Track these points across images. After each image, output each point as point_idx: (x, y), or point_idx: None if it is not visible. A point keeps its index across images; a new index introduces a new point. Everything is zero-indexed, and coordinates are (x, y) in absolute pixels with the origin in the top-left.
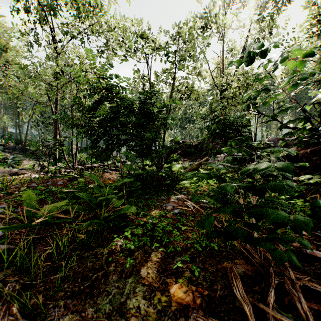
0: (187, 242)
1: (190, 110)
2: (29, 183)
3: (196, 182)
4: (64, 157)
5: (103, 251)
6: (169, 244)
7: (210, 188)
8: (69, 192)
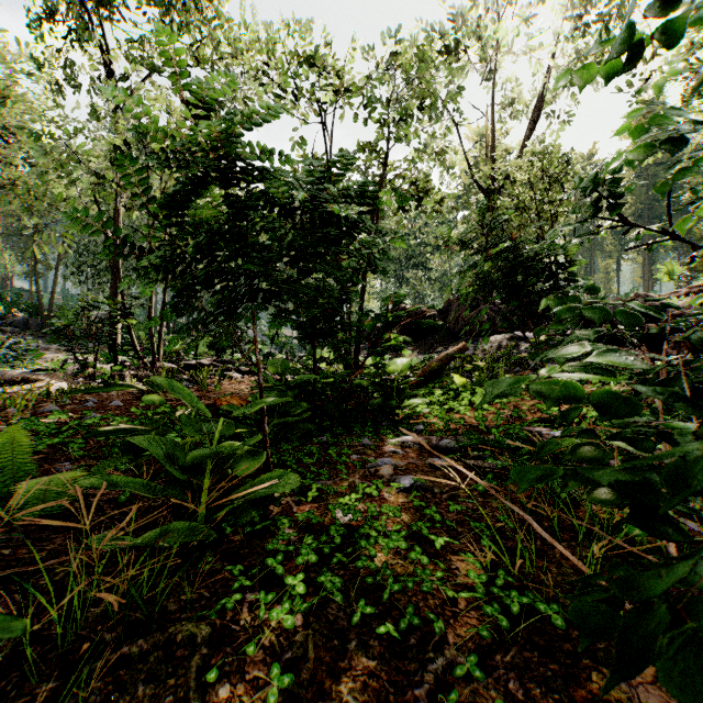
0: (460, 594)
1: (418, 240)
2: (44, 403)
3: (441, 401)
4: (132, 342)
5: (194, 631)
6: (400, 597)
7: (481, 418)
8: (116, 434)
